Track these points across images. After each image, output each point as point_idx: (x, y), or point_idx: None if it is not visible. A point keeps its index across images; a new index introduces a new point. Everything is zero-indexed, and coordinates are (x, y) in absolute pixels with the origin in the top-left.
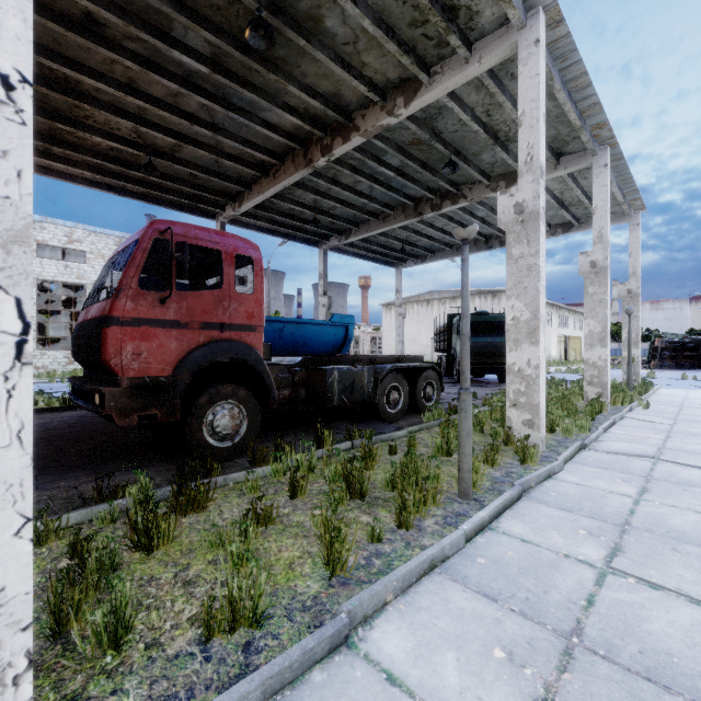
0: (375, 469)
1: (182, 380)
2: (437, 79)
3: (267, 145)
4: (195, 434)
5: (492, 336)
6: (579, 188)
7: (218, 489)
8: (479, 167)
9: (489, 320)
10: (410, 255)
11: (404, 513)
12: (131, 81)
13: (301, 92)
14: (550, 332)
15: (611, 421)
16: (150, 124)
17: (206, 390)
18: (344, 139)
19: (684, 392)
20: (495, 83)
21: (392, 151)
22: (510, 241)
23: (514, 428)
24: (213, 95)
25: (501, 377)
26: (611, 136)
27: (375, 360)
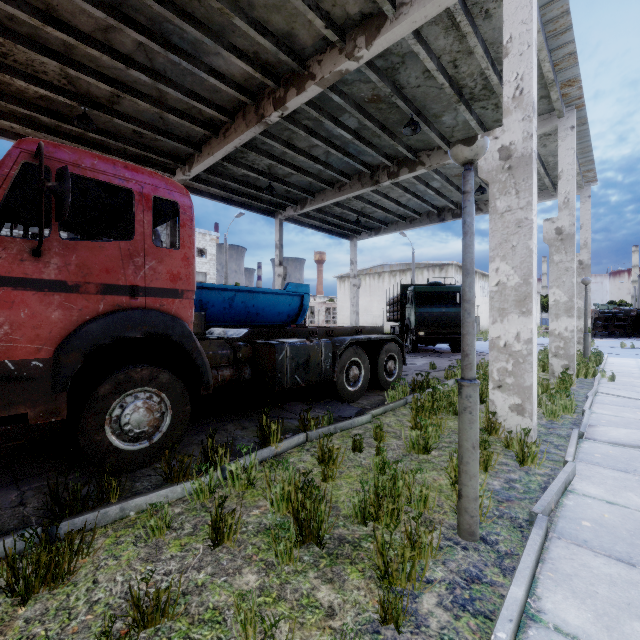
0: (336, 479)
1: (68, 364)
2: (404, 11)
3: (216, 99)
4: (92, 436)
5: (446, 307)
6: (538, 157)
7: (110, 524)
8: (439, 130)
9: (442, 290)
10: (364, 227)
11: (391, 595)
12: (50, 8)
13: (249, 27)
14: None
15: (591, 398)
16: (80, 66)
17: (110, 375)
18: (298, 89)
19: (633, 362)
20: (468, 20)
21: (350, 108)
22: (494, 192)
23: (498, 414)
24: (148, 31)
25: (453, 346)
26: (580, 96)
27: (332, 332)
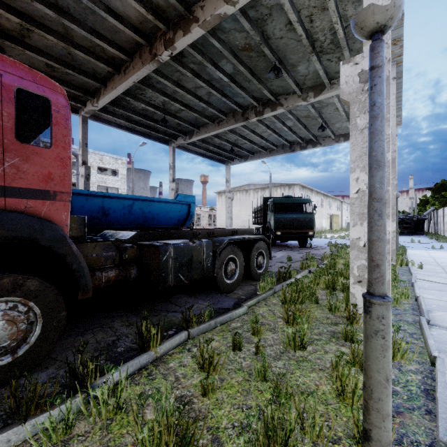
0: (216, 391)
1: None
2: None
3: (116, 39)
4: None
5: (296, 213)
6: None
7: None
8: (294, 78)
9: (293, 202)
10: (236, 155)
11: None
12: None
13: None
14: (322, 212)
15: (417, 285)
16: None
17: None
18: (185, 31)
19: (425, 253)
20: None
21: (227, 54)
22: (355, 111)
23: (359, 306)
24: None
25: (301, 242)
26: (400, 53)
27: (213, 233)
